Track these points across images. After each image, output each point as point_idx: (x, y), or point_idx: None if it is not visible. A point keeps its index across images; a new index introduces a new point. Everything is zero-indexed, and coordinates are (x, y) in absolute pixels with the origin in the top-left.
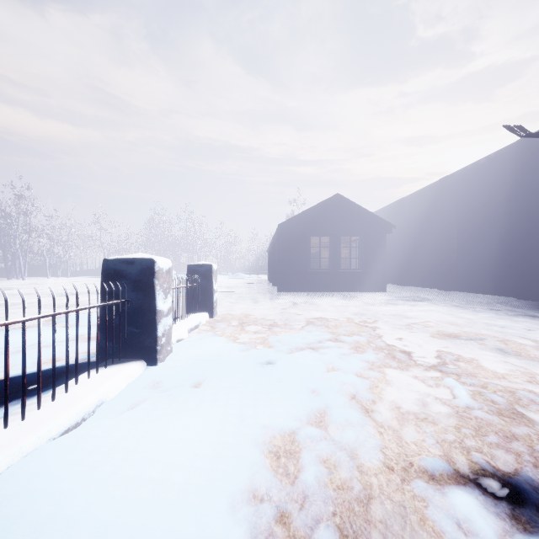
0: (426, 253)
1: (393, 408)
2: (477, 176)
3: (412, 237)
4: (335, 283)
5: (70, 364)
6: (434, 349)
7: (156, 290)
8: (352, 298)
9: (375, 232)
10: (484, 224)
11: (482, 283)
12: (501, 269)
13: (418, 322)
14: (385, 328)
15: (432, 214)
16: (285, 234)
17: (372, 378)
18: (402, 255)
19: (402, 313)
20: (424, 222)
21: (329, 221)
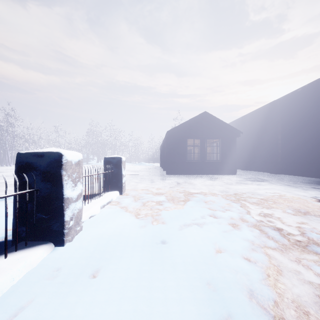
0: (260, 150)
1: (301, 314)
2: (296, 100)
3: (251, 140)
4: (203, 169)
5: None
6: (295, 225)
7: (63, 180)
8: (215, 179)
9: (229, 136)
10: (301, 131)
11: (300, 169)
12: (313, 160)
13: (269, 198)
14: (247, 204)
15: (264, 125)
16: (171, 137)
17: (260, 263)
18: (244, 151)
19: (254, 191)
20: (259, 130)
21: (200, 129)
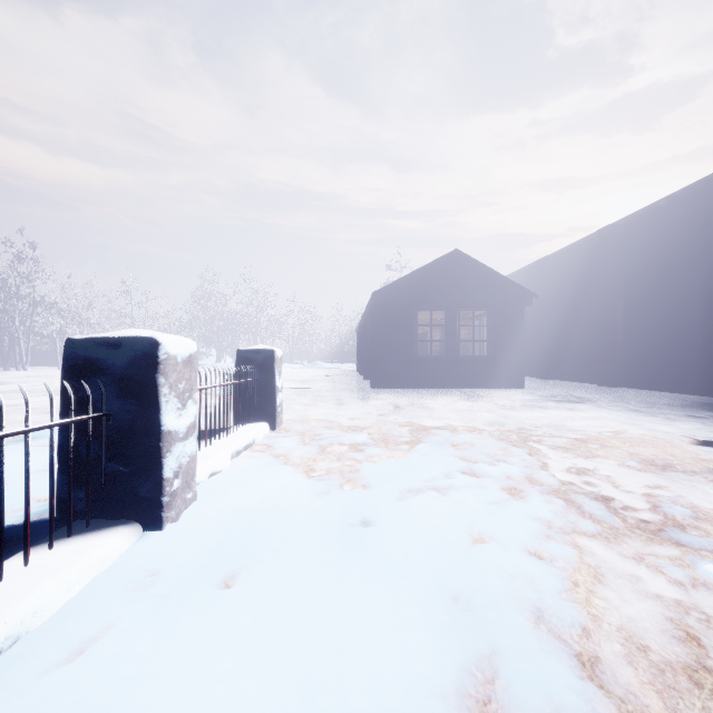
0: (578, 334)
1: (632, 650)
2: (655, 224)
3: (557, 312)
4: (452, 376)
5: (8, 527)
6: (642, 491)
7: (160, 394)
8: (478, 398)
9: (509, 303)
10: (665, 292)
11: (663, 376)
12: (692, 356)
13: (592, 438)
14: (544, 450)
15: (587, 279)
16: (382, 307)
17: (560, 562)
18: (543, 337)
19: (560, 423)
20: (574, 291)
21: (444, 288)
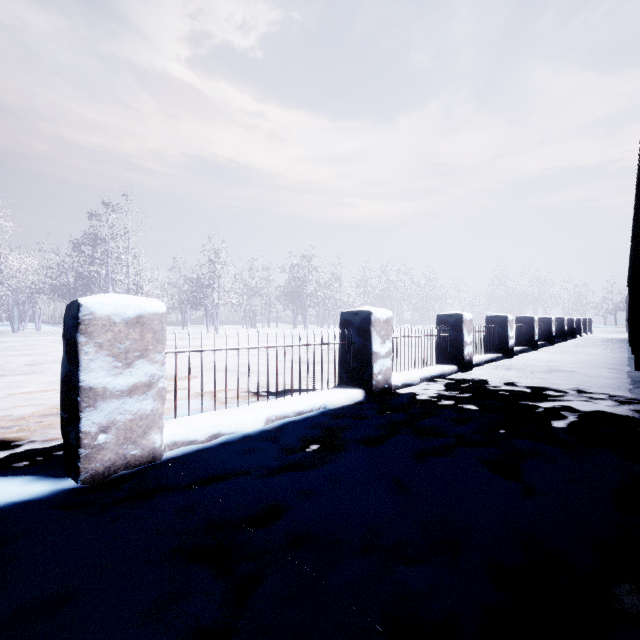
0: None
1: None
2: None
3: None
4: None
5: None
6: None
7: (586, 323)
8: None
9: None
10: None
11: None
12: None
13: None
14: None
15: None
16: None
17: None
18: None
19: None
20: None
21: None
